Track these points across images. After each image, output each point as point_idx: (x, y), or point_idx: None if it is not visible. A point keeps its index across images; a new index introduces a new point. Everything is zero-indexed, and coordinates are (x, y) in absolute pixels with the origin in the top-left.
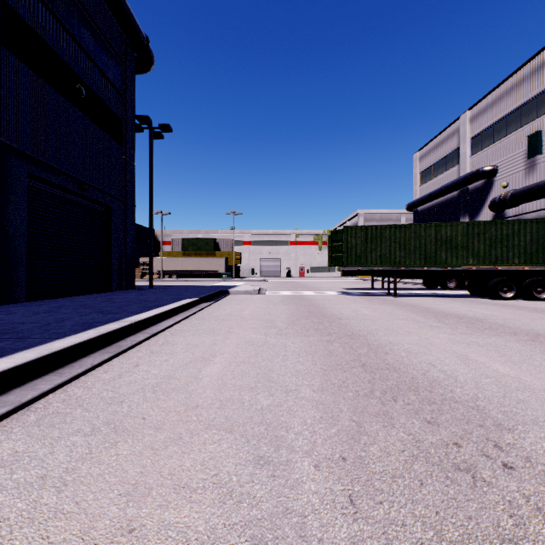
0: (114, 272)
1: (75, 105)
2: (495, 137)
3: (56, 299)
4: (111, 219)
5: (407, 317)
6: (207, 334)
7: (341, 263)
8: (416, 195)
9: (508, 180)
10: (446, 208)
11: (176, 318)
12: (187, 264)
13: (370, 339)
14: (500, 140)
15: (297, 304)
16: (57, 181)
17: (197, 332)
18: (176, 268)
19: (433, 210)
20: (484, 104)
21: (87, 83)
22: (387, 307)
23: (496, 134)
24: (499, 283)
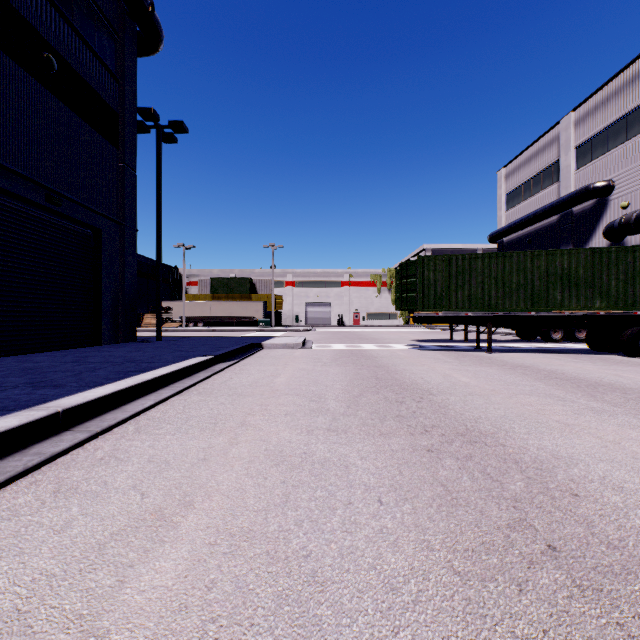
0: (106, 319)
1: (41, 81)
2: (610, 143)
3: (5, 357)
4: (101, 246)
5: (535, 389)
6: (201, 429)
7: (415, 306)
8: (501, 222)
9: (630, 199)
10: (542, 237)
11: (164, 392)
12: (217, 309)
13: (507, 444)
14: (617, 146)
15: (356, 364)
16: (10, 187)
17: (184, 425)
18: (203, 315)
19: (524, 241)
20: (595, 101)
21: (61, 55)
22: (491, 370)
23: (611, 139)
24: (639, 333)
